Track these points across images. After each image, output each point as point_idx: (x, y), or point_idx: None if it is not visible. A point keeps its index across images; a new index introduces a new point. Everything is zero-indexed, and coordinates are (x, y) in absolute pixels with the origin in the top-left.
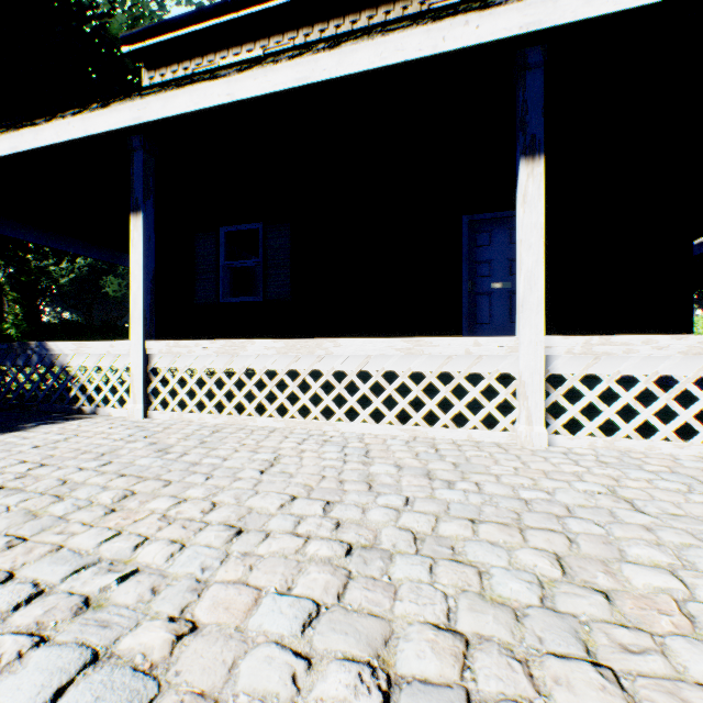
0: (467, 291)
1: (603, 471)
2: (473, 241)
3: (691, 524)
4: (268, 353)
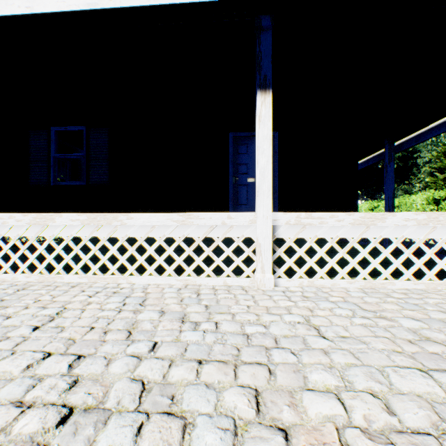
0: (232, 183)
1: (305, 304)
2: (237, 150)
3: (353, 344)
4: (74, 224)
